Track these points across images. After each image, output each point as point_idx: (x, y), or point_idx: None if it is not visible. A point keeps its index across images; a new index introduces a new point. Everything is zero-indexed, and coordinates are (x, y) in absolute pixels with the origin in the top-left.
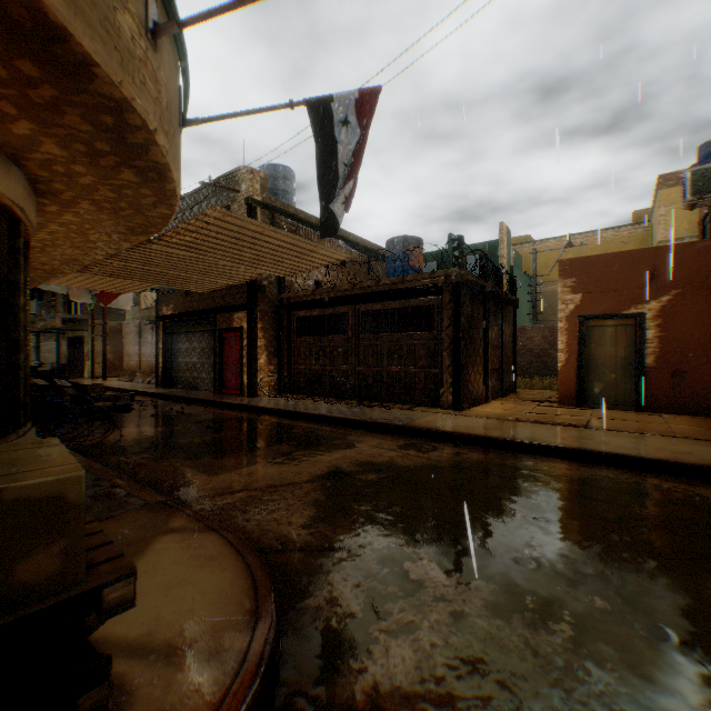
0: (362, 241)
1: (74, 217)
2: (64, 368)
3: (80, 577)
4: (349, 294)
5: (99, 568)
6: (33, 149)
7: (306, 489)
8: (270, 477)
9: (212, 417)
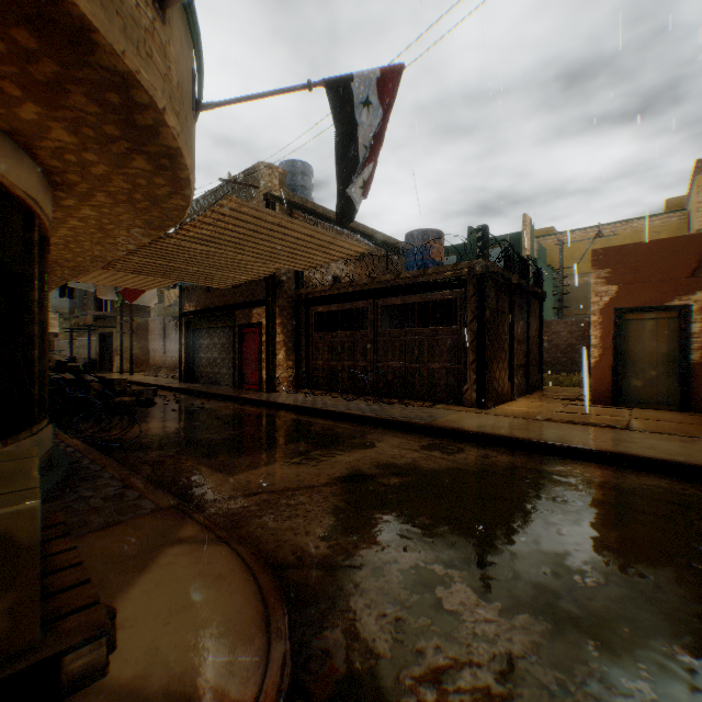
0: (381, 235)
1: (92, 211)
2: (95, 363)
3: (34, 639)
4: (368, 289)
5: (64, 622)
6: (43, 136)
7: (324, 493)
8: (287, 478)
9: (231, 412)
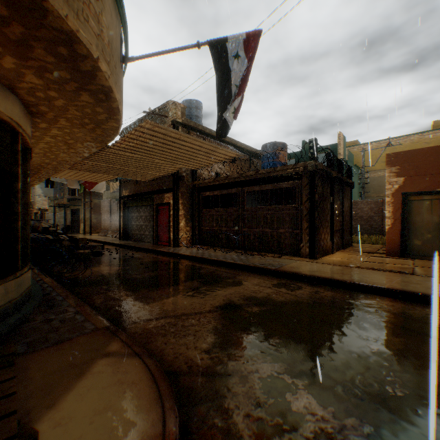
0: (246, 146)
1: (58, 131)
2: (69, 227)
3: None
4: (237, 181)
5: None
6: (20, 80)
7: (208, 318)
8: (184, 306)
9: (150, 260)
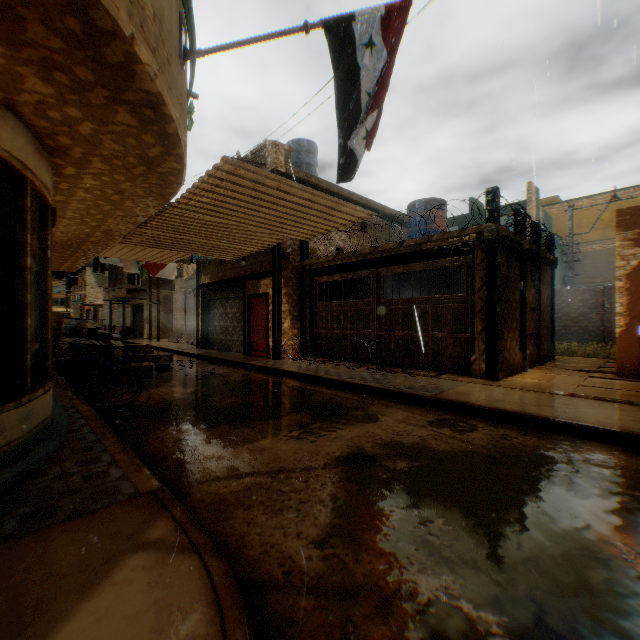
0: (383, 208)
1: (93, 180)
2: (129, 330)
3: None
4: (370, 258)
5: None
6: (19, 88)
7: (322, 478)
8: (283, 456)
9: (238, 378)
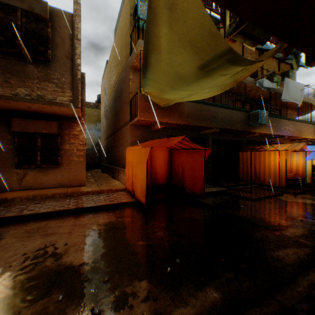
0: None
1: None
2: None
3: None
4: None
5: None
6: None
7: None
8: None
9: None
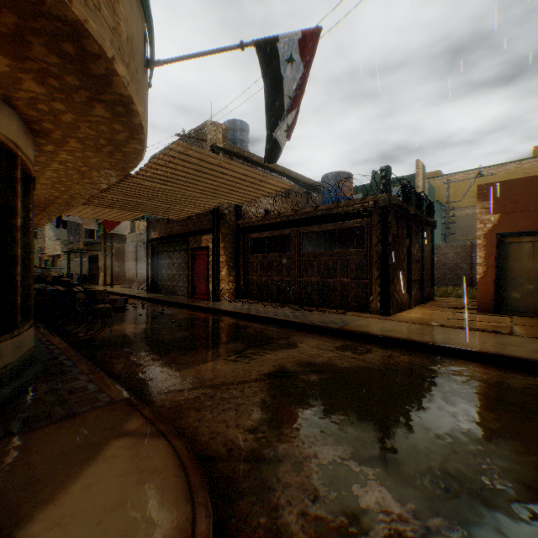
0: (302, 178)
1: (68, 155)
2: (86, 278)
3: None
4: (292, 219)
5: None
6: (17, 88)
7: (254, 388)
8: (224, 374)
9: (184, 317)
